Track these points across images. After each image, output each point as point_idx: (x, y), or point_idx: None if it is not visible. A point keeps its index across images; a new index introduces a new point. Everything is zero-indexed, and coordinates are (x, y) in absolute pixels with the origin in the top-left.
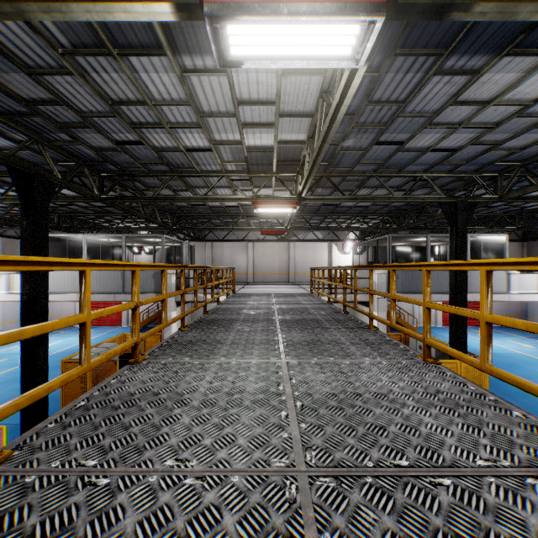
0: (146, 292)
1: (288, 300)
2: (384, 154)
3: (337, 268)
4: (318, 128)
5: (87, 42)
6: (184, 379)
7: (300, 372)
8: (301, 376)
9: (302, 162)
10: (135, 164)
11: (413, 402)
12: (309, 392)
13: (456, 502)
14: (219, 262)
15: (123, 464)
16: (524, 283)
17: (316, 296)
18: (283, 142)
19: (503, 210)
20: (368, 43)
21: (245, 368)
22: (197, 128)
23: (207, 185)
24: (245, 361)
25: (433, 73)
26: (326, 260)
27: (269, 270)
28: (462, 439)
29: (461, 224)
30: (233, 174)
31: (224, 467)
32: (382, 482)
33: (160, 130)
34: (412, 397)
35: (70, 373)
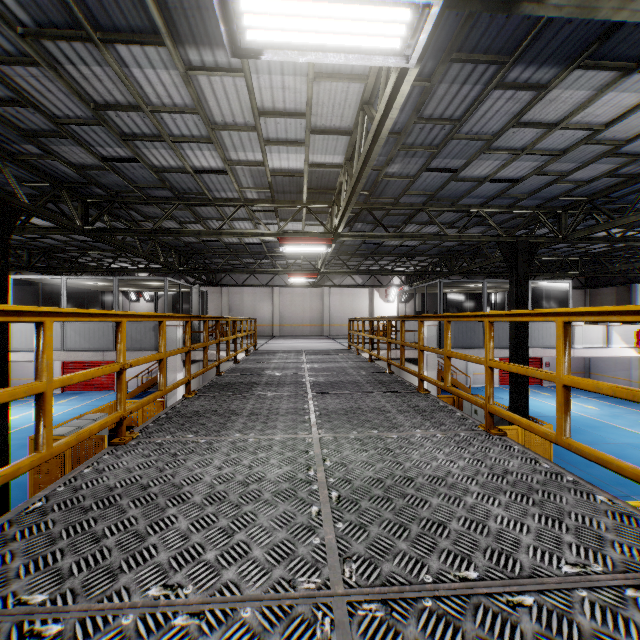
0: (145, 349)
1: (322, 358)
2: (435, 183)
3: (380, 319)
4: (357, 147)
5: (57, 22)
6: (185, 465)
7: (336, 451)
8: (337, 456)
9: (338, 191)
10: (129, 187)
11: (477, 487)
12: (348, 478)
13: (542, 630)
14: (238, 312)
15: (85, 597)
16: (590, 336)
17: (355, 352)
18: (316, 165)
19: (567, 253)
20: (422, 34)
21: (265, 447)
22: (208, 143)
23: (221, 216)
24: (266, 437)
25: (494, 86)
26: (367, 309)
27: (299, 321)
28: (541, 536)
29: (522, 267)
30: (254, 203)
31: (232, 595)
32: (445, 606)
33: (160, 145)
34: (475, 480)
35: (19, 464)
